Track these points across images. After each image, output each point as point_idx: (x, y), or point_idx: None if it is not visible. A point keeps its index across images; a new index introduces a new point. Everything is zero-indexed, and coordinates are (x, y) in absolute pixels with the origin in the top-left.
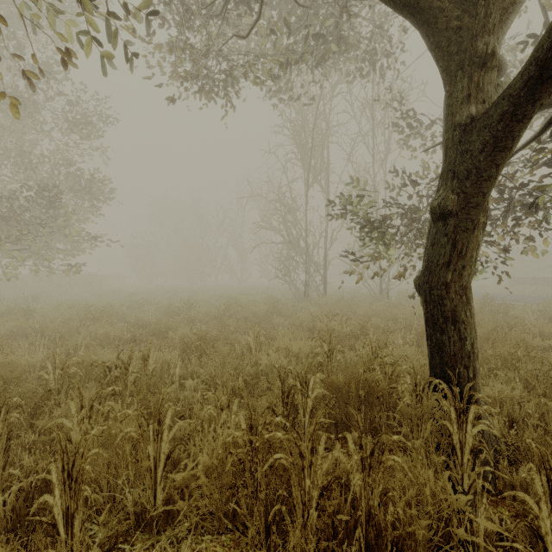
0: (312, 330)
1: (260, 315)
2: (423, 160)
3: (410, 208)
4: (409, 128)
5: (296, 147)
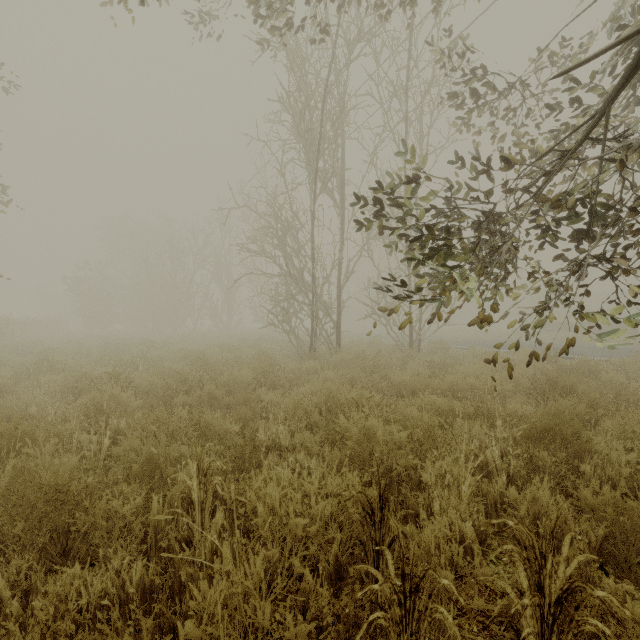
0: (328, 427)
1: (241, 387)
2: (515, 131)
3: (492, 210)
4: (473, 95)
5: (298, 134)
